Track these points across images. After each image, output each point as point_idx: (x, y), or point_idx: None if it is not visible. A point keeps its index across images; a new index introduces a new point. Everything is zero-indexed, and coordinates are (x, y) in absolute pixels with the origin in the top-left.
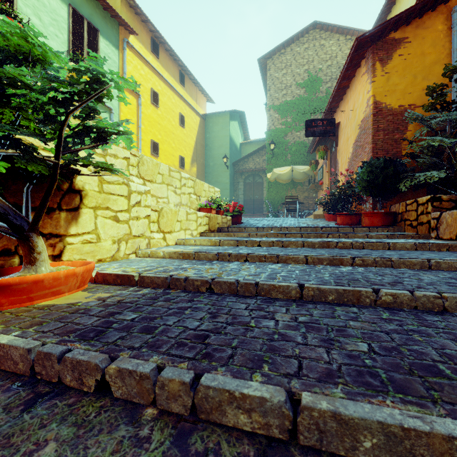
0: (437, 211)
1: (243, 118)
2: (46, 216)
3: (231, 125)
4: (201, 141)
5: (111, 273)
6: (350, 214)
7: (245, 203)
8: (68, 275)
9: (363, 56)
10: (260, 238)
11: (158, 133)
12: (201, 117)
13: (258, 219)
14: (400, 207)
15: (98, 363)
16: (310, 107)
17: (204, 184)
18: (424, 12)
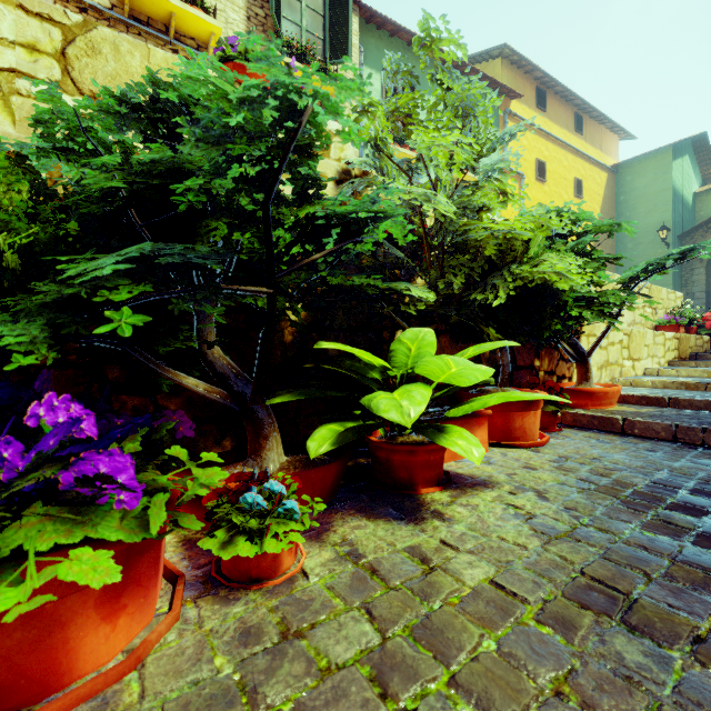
0: None
1: (702, 143)
2: None
3: (675, 167)
4: (609, 210)
5: (632, 394)
6: None
7: (710, 306)
8: (617, 391)
9: None
10: None
11: None
12: (609, 171)
13: None
14: None
15: None
16: None
17: (661, 290)
18: None
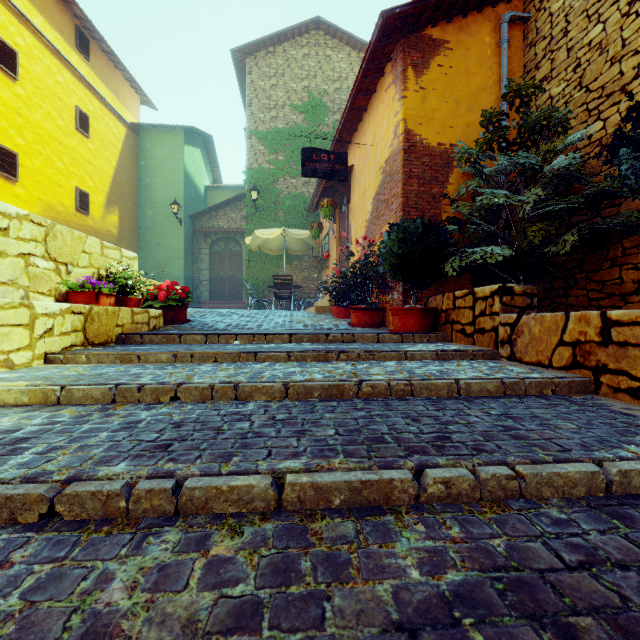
0: (508, 312)
1: (211, 146)
2: None
3: (188, 152)
4: (130, 169)
5: None
6: (371, 309)
7: (213, 283)
8: None
9: (388, 56)
10: (192, 371)
11: (18, 134)
12: (130, 128)
13: (223, 313)
14: (444, 301)
15: None
16: (312, 144)
17: (86, 239)
18: (470, 8)
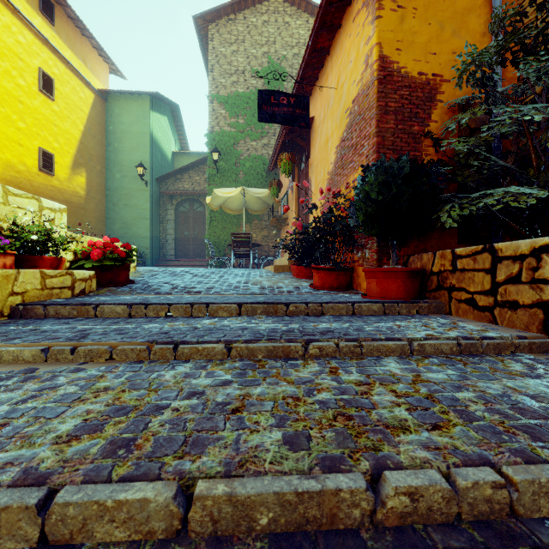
0: None
1: (178, 115)
2: None
3: (154, 118)
4: (98, 134)
5: None
6: (337, 269)
7: (178, 242)
8: None
9: None
10: (26, 403)
11: None
12: (98, 94)
13: (176, 272)
14: (435, 260)
15: None
16: None
17: None
18: None
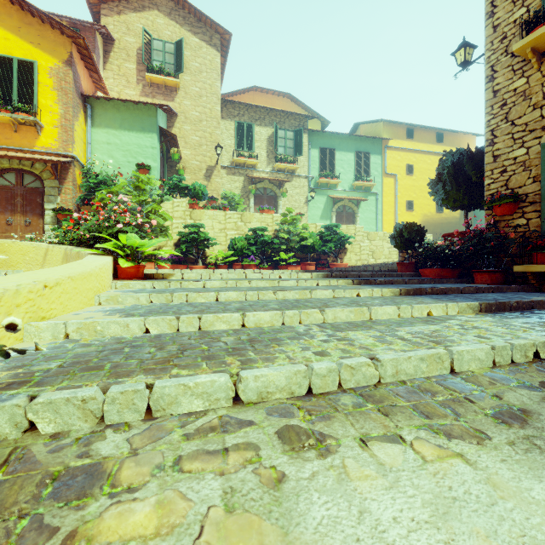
0: None
1: None
2: (340, 254)
3: None
4: None
5: (350, 266)
6: None
7: None
8: (342, 264)
9: None
10: None
11: (413, 193)
12: None
13: None
14: None
15: (341, 268)
16: None
17: None
18: None
